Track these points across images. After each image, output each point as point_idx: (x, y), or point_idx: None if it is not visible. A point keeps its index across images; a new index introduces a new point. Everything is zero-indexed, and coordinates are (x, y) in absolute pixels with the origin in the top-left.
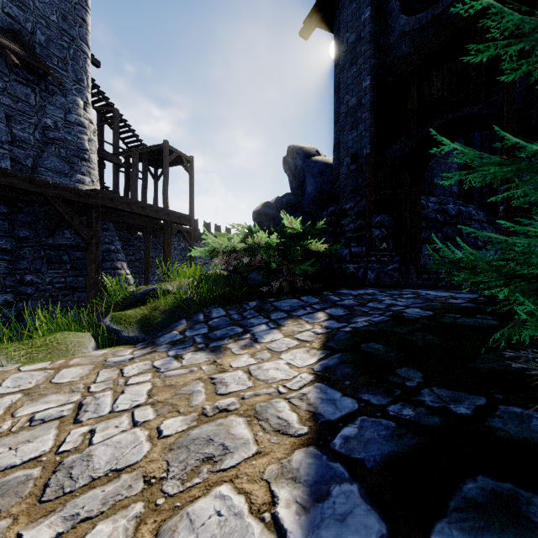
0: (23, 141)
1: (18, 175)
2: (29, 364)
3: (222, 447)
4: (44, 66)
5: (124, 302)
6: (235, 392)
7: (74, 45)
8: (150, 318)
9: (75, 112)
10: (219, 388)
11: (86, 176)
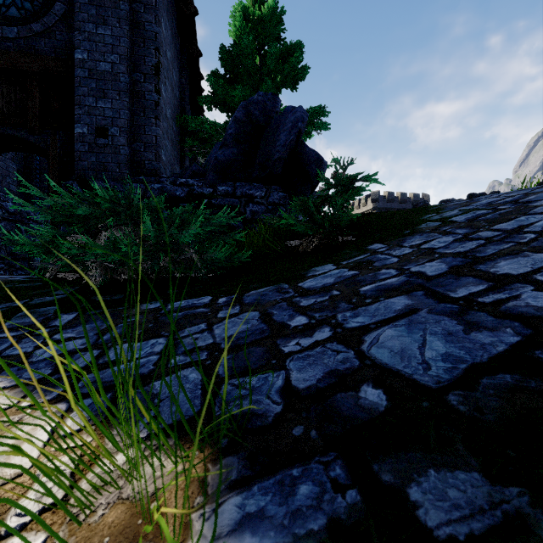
0: None
1: None
2: None
3: None
4: None
5: None
6: None
7: None
8: None
9: None
10: None
11: None
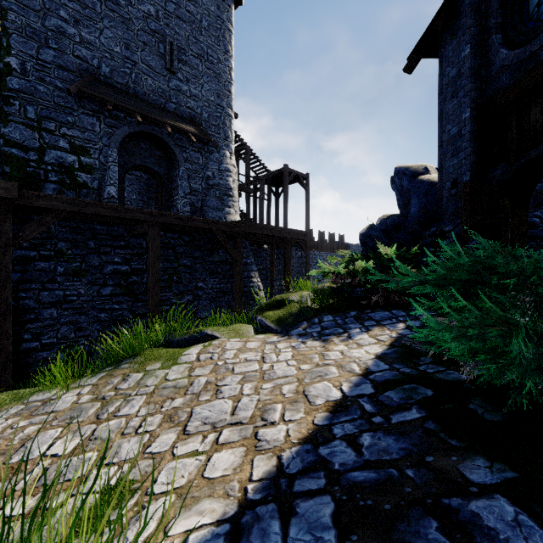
0: (196, 191)
1: (199, 219)
2: (231, 338)
3: (325, 374)
4: (208, 136)
5: (266, 307)
6: (333, 359)
7: (224, 113)
8: (283, 318)
9: (224, 162)
10: (326, 357)
11: (231, 209)
